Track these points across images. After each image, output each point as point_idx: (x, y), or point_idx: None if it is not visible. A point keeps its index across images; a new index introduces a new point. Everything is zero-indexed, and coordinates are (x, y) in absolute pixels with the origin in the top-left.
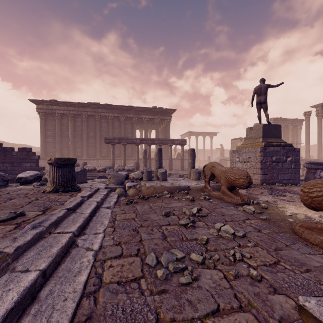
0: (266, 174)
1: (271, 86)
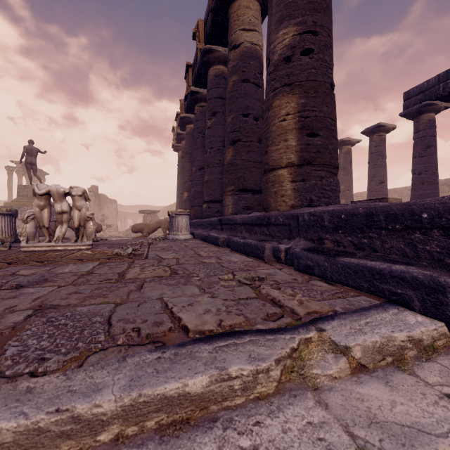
0: None
1: (41, 152)
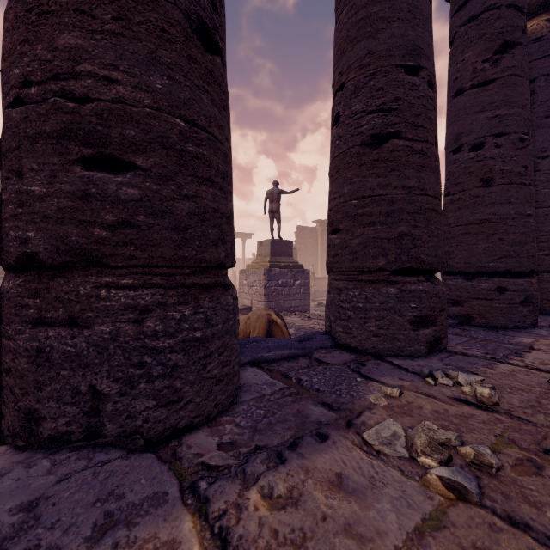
0: (271, 301)
1: (284, 192)
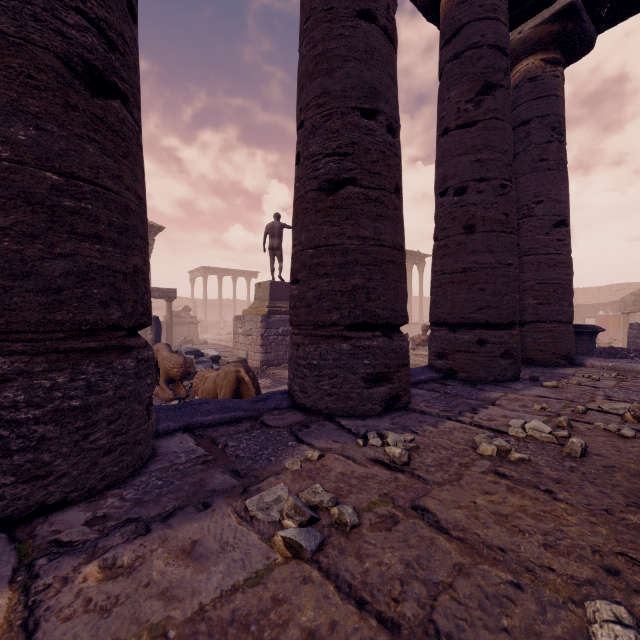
0: (269, 352)
1: (287, 227)
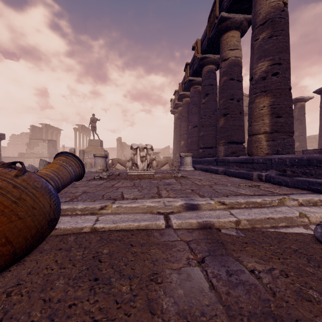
0: None
1: (98, 120)
